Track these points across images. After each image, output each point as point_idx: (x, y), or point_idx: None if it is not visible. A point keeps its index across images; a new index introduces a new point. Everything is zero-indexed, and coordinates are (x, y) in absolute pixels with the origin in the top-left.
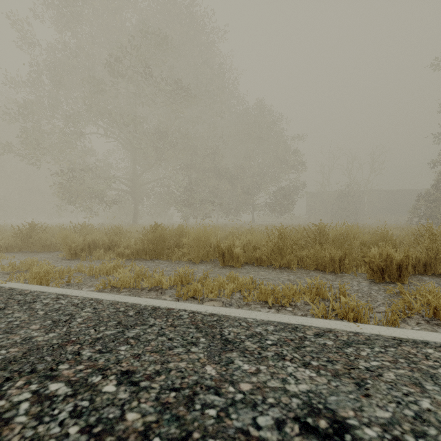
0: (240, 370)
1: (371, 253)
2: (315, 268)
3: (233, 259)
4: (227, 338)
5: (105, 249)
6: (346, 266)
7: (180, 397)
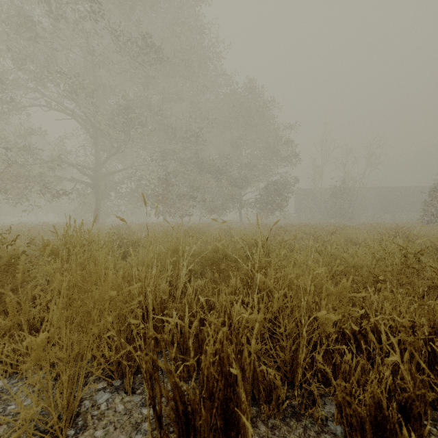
0: None
1: None
2: None
3: None
4: None
5: None
6: None
7: None
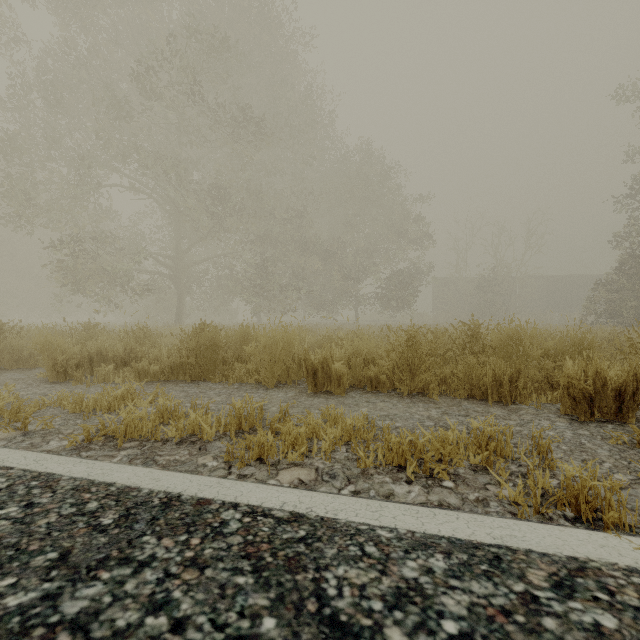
0: None
1: (566, 370)
2: (467, 395)
3: (332, 380)
4: (336, 614)
5: (117, 364)
6: (521, 392)
7: None
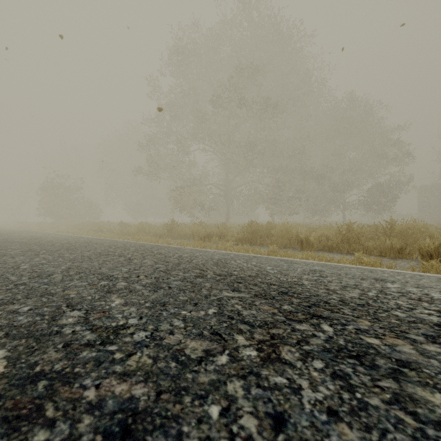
0: (296, 265)
1: (424, 242)
2: (379, 255)
3: (309, 246)
4: (293, 262)
5: (217, 237)
6: (404, 253)
7: (275, 265)
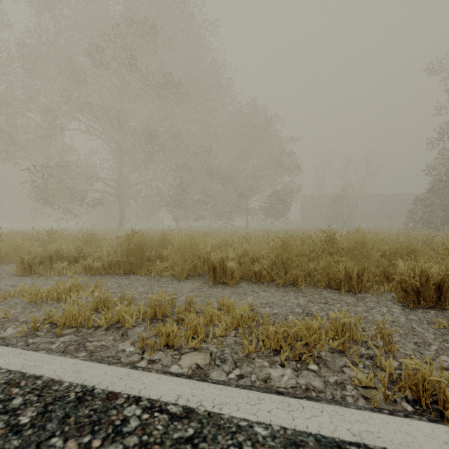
0: None
1: (399, 268)
2: (326, 285)
3: (227, 274)
4: None
5: (70, 261)
6: (366, 284)
7: None
